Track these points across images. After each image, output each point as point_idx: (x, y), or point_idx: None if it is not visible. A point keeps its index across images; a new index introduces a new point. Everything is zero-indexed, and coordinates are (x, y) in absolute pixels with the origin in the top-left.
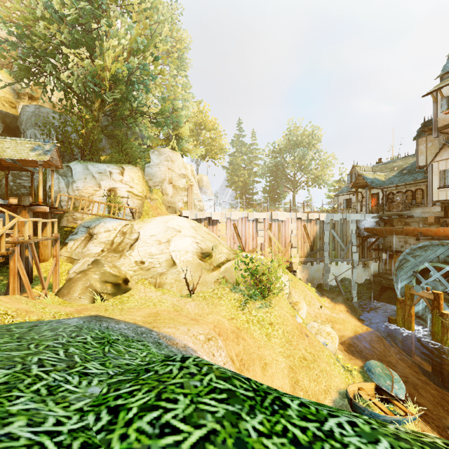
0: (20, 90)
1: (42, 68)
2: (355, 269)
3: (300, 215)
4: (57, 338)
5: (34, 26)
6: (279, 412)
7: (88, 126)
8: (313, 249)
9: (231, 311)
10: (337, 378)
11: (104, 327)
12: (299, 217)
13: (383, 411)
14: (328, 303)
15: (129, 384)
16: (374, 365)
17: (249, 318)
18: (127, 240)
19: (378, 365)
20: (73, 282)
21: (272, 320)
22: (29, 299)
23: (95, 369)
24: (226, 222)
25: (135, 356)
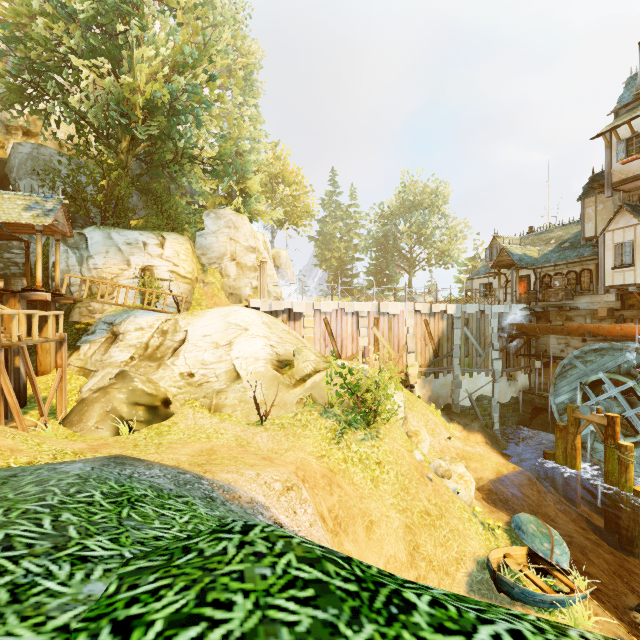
0: (10, 122)
1: (42, 89)
2: (497, 383)
3: (420, 305)
4: (44, 497)
5: (30, 25)
6: (399, 618)
7: (112, 175)
8: (439, 355)
9: (321, 445)
10: (473, 541)
11: (126, 475)
12: (418, 310)
13: (540, 587)
14: (459, 431)
15: (154, 576)
16: (525, 521)
17: (347, 455)
18: (168, 342)
19: (531, 521)
20: (87, 404)
21: (381, 457)
22: (17, 431)
23: (101, 549)
24: (314, 316)
25: (171, 522)
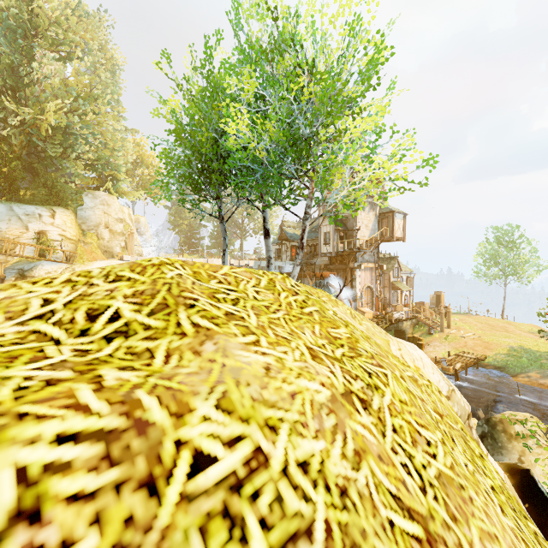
0: None
1: None
2: None
3: (233, 261)
4: None
5: None
6: None
7: (12, 165)
8: None
9: None
10: None
11: None
12: (232, 263)
13: None
14: None
15: None
16: None
17: None
18: None
19: None
20: None
21: None
22: None
23: None
24: None
25: None
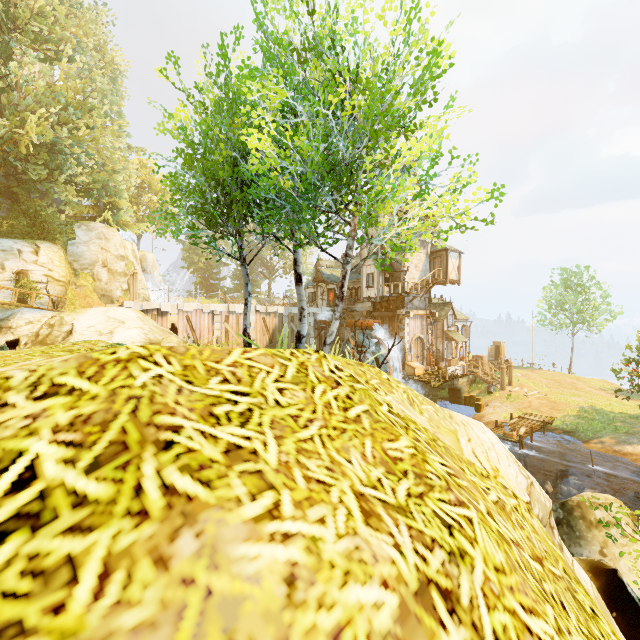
0: None
1: None
2: None
3: (259, 307)
4: None
5: None
6: None
7: None
8: (273, 341)
9: None
10: None
11: None
12: (258, 310)
13: None
14: None
15: None
16: None
17: None
18: (57, 332)
19: None
20: None
21: None
22: None
23: None
24: (179, 314)
25: None
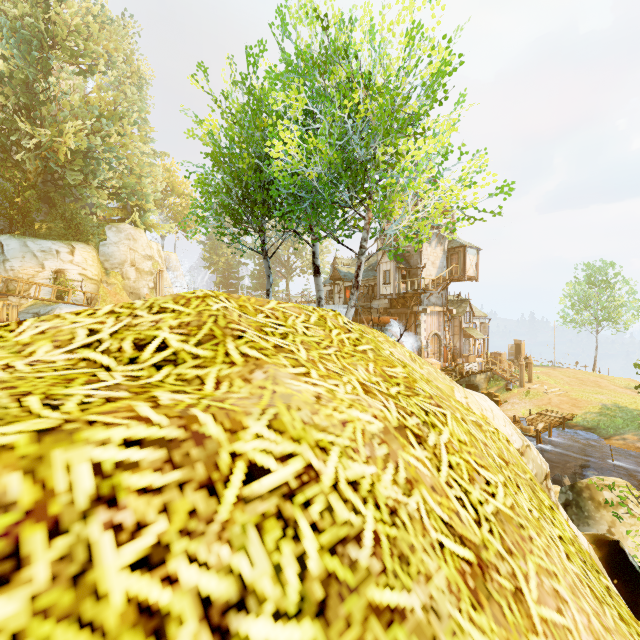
0: None
1: None
2: None
3: None
4: None
5: None
6: None
7: (26, 194)
8: None
9: None
10: None
11: None
12: None
13: None
14: None
15: None
16: None
17: None
18: None
19: None
20: None
21: None
22: None
23: None
24: None
25: None
